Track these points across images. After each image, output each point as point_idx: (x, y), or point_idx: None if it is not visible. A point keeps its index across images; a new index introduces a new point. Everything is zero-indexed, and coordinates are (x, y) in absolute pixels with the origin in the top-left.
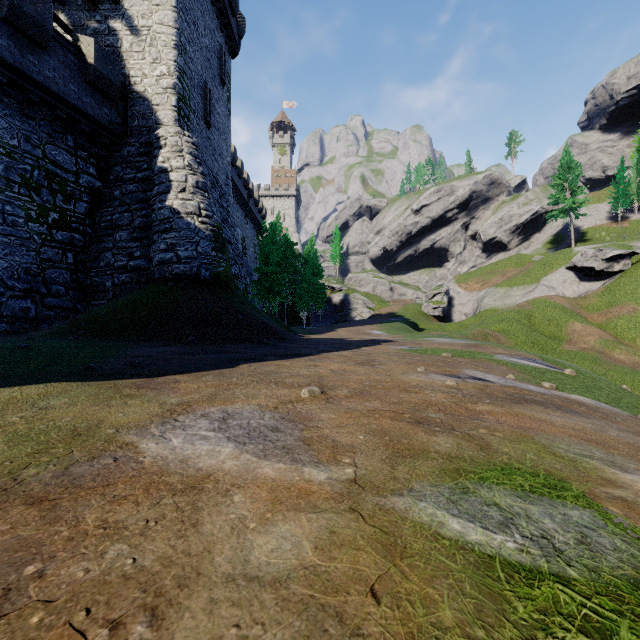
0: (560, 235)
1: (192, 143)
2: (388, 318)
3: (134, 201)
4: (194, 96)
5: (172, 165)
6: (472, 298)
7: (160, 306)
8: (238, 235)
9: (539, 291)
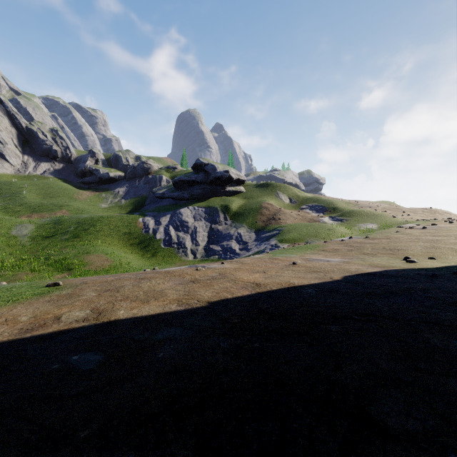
0: None
1: None
2: None
3: None
4: None
5: None
6: None
7: None
8: None
9: None
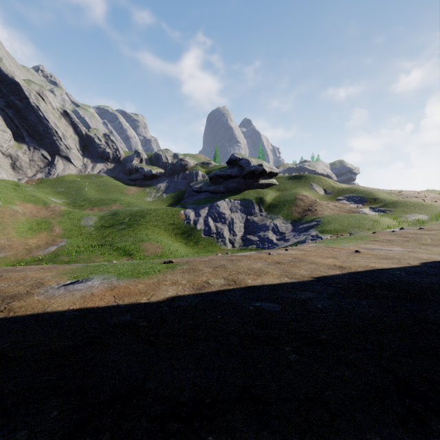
0: None
1: None
2: None
3: None
4: None
5: None
6: None
7: None
8: None
9: None
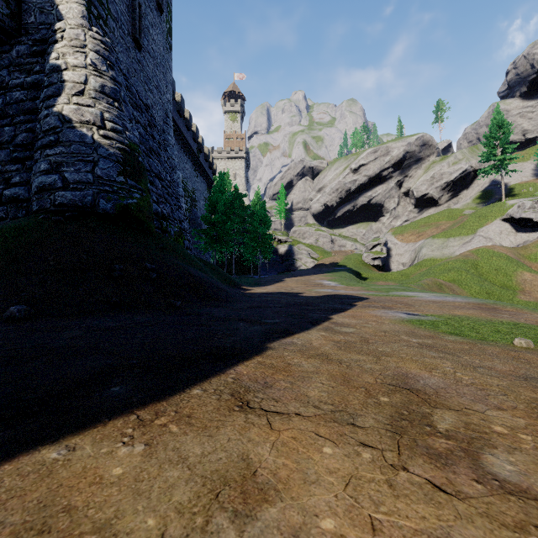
0: (488, 191)
1: (101, 41)
2: (332, 267)
3: (19, 112)
4: (116, 1)
5: (68, 62)
6: (409, 249)
7: (5, 248)
8: (179, 178)
9: (476, 242)
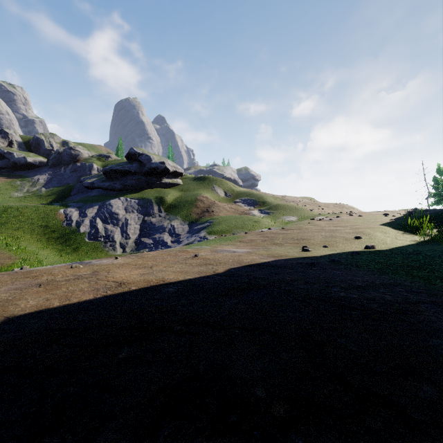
0: None
1: None
2: None
3: None
4: None
5: None
6: None
7: None
8: None
9: None
